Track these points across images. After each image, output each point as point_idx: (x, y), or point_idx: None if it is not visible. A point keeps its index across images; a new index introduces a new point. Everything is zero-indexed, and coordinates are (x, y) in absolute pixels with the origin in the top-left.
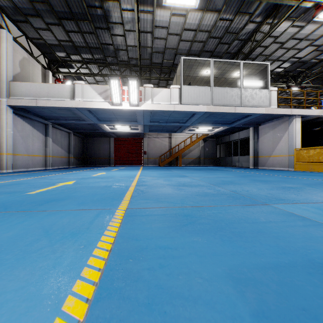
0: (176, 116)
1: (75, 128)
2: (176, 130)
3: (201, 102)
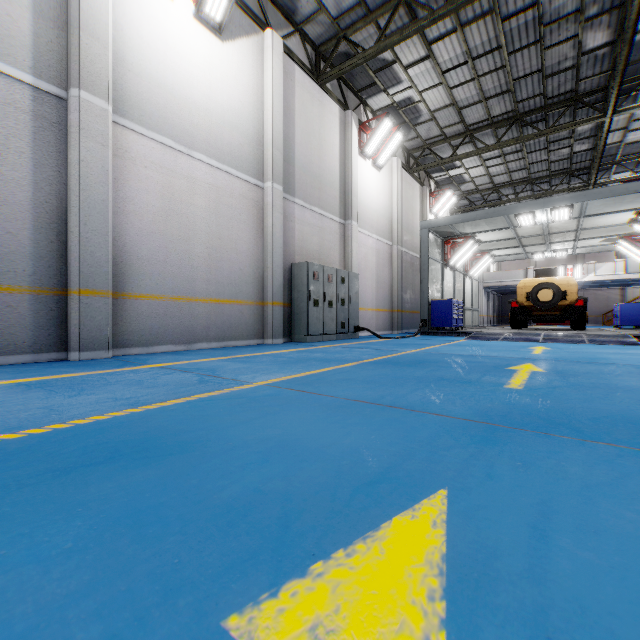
0: (623, 279)
1: (501, 290)
2: (629, 285)
3: None
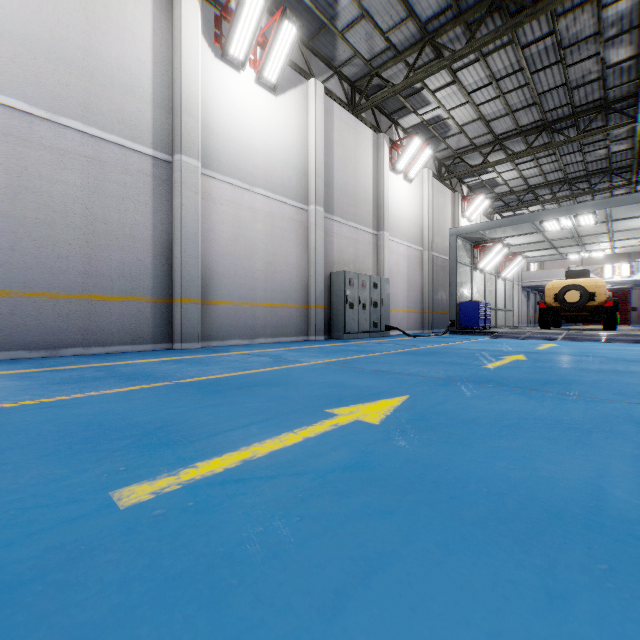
0: None
1: (543, 289)
2: None
3: None
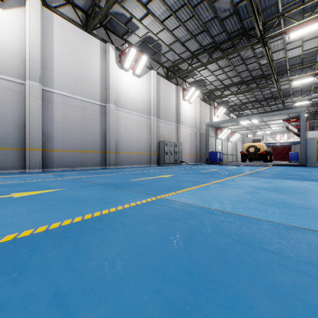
0: None
1: None
2: None
3: (317, 136)
